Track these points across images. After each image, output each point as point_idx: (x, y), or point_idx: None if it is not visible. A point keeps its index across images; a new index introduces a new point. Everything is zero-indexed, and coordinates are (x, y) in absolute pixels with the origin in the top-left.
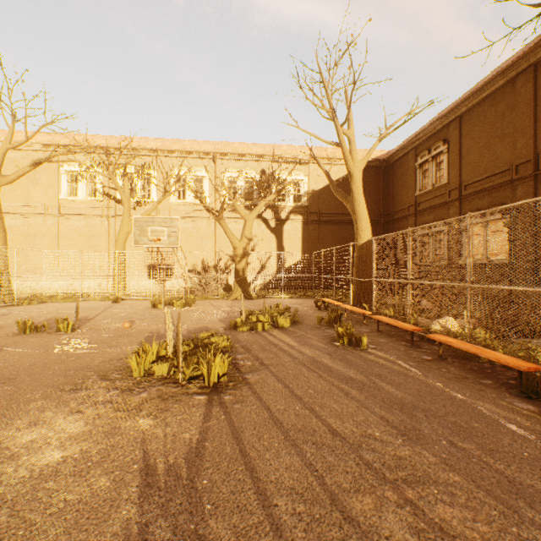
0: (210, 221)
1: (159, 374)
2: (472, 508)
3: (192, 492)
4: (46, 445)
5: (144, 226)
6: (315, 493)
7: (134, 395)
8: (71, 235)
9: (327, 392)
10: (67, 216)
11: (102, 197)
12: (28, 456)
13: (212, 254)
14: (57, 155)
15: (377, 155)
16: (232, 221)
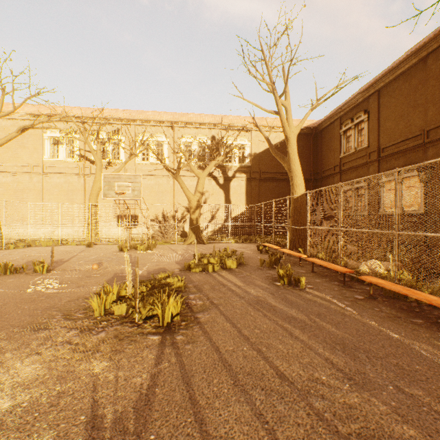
0: (169, 179)
1: (118, 314)
2: None
3: None
4: None
5: (111, 181)
6: None
7: (93, 335)
8: (53, 190)
9: (272, 332)
10: (49, 174)
11: (79, 158)
12: None
13: (171, 206)
14: (39, 122)
15: (308, 124)
16: (187, 178)
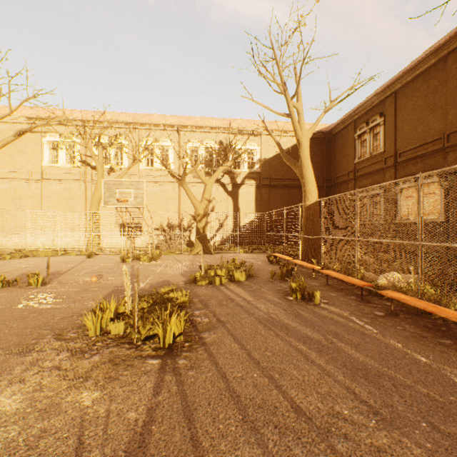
0: (175, 186)
1: (115, 333)
2: None
3: None
4: None
5: (112, 188)
6: None
7: (85, 358)
8: (52, 197)
9: (285, 355)
10: (49, 181)
11: (80, 164)
12: None
13: (176, 214)
14: (37, 126)
15: (320, 128)
16: (194, 185)
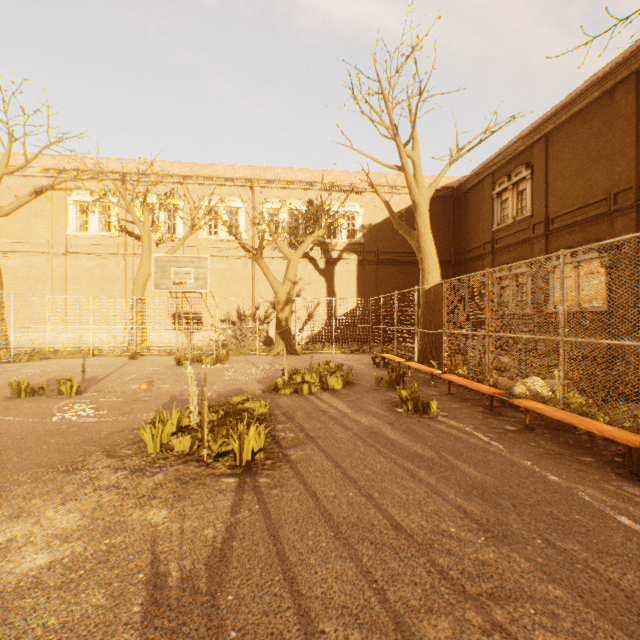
0: (248, 262)
1: (179, 450)
2: (581, 636)
3: (212, 612)
4: (28, 545)
5: (166, 266)
6: (374, 614)
7: (147, 477)
8: (80, 278)
9: (388, 473)
10: (75, 255)
11: (118, 232)
12: (3, 562)
13: (250, 300)
14: (62, 181)
15: (446, 182)
16: (273, 261)
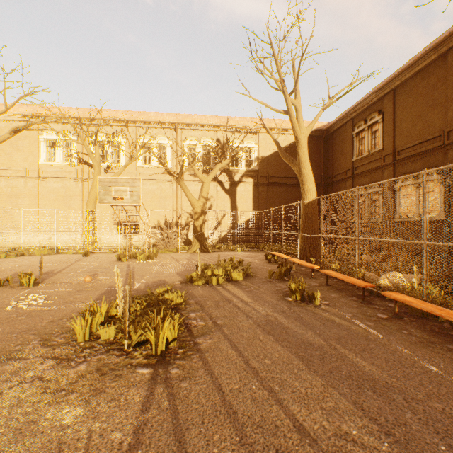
0: (172, 184)
1: (105, 338)
2: None
3: None
4: None
5: (108, 186)
6: None
7: (71, 367)
8: (49, 195)
9: (286, 363)
10: (45, 179)
11: (77, 162)
12: None
13: (174, 212)
14: (33, 123)
15: (318, 126)
16: (191, 183)
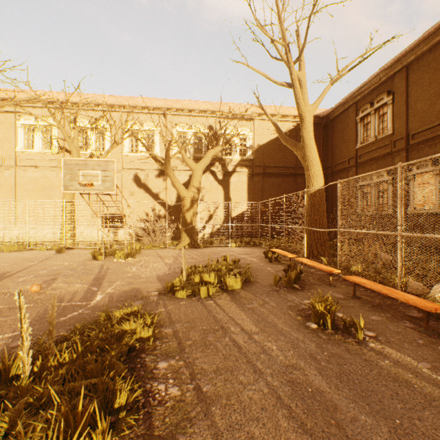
0: (161, 173)
1: None
2: None
3: None
4: None
5: (74, 169)
6: None
7: None
8: (27, 186)
9: None
10: (23, 168)
11: (58, 150)
12: None
13: (163, 204)
14: (2, 103)
15: (317, 112)
16: (181, 173)
